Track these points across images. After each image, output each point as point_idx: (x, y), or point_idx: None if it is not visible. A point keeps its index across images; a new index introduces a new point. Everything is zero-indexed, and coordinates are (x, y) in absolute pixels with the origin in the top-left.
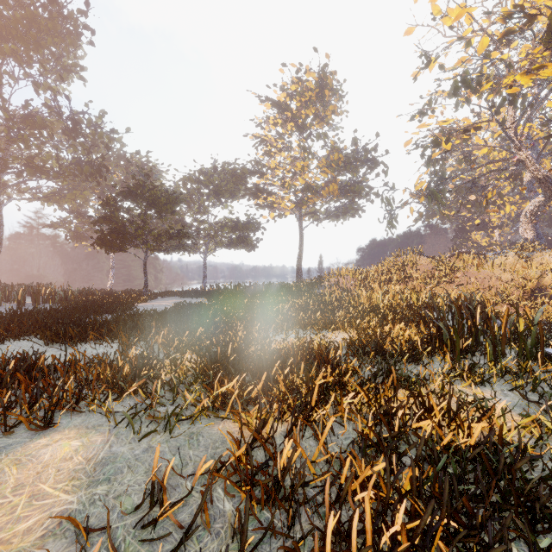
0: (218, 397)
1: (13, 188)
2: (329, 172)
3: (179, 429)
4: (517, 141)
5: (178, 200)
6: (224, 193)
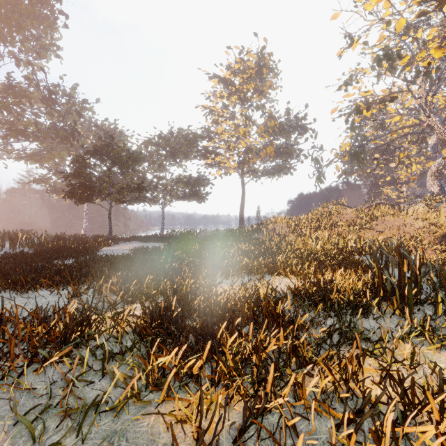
0: (156, 365)
1: (1, 149)
2: (267, 137)
3: (99, 425)
4: (426, 109)
5: (139, 158)
6: (179, 154)
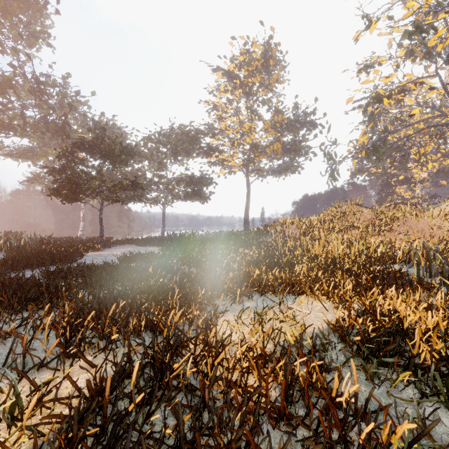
0: None
1: None
2: (274, 133)
3: None
4: None
5: (133, 153)
6: (181, 152)
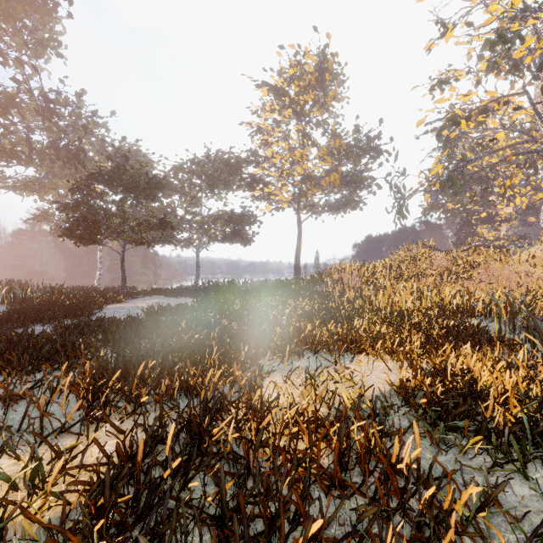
0: None
1: None
2: (330, 161)
3: None
4: None
5: (161, 185)
6: (218, 184)
